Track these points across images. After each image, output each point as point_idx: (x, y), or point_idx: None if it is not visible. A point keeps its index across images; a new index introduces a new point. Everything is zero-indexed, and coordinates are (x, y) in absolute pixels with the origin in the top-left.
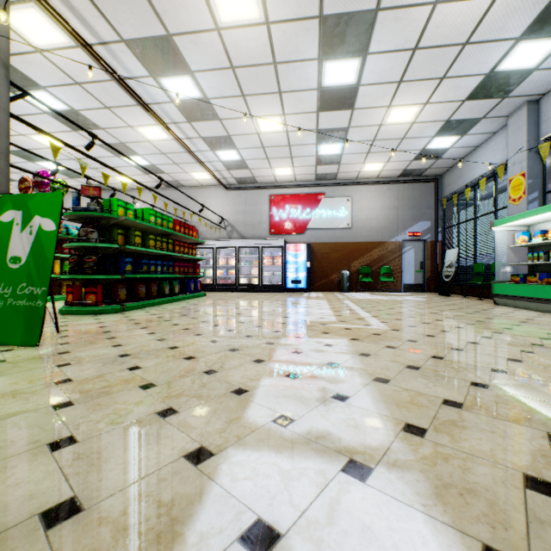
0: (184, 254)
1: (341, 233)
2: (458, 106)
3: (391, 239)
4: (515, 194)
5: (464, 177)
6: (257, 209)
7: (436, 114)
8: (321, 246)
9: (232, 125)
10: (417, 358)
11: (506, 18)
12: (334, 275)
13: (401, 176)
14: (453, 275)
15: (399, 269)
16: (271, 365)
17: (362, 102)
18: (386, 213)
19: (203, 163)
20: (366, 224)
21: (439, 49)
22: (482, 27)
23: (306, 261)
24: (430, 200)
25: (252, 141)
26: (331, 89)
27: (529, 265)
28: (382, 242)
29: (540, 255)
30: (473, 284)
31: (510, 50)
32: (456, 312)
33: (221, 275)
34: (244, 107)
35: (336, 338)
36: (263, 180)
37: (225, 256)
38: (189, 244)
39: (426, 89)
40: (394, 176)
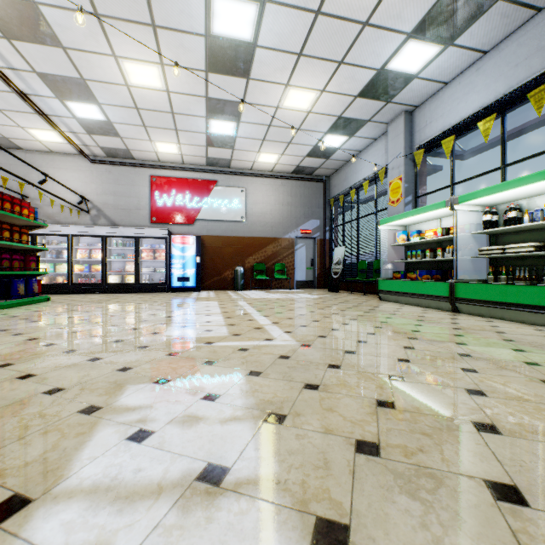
0: (2, 240)
1: (235, 227)
2: (350, 102)
3: (285, 236)
4: (394, 196)
5: (349, 180)
6: (134, 191)
7: (331, 106)
8: (213, 240)
9: (86, 62)
10: (361, 412)
11: (404, 4)
12: (228, 271)
13: (294, 173)
14: (341, 271)
15: (292, 266)
16: (34, 529)
17: (259, 72)
18: (280, 209)
19: (46, 115)
20: (261, 218)
21: (341, 22)
22: (382, 8)
23: (196, 256)
24: (320, 199)
25: (120, 96)
26: (223, 41)
27: (406, 263)
28: (277, 238)
29: (418, 253)
30: (356, 280)
31: (400, 46)
32: (356, 312)
33: (81, 271)
34: (100, 35)
35: (225, 375)
36: (141, 156)
37: (88, 248)
38: (14, 226)
39: (324, 72)
40: (288, 172)
